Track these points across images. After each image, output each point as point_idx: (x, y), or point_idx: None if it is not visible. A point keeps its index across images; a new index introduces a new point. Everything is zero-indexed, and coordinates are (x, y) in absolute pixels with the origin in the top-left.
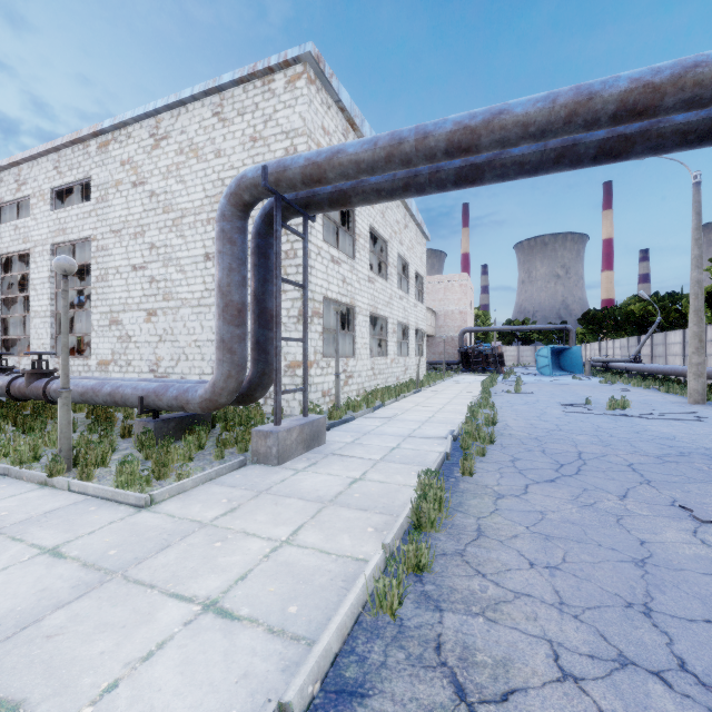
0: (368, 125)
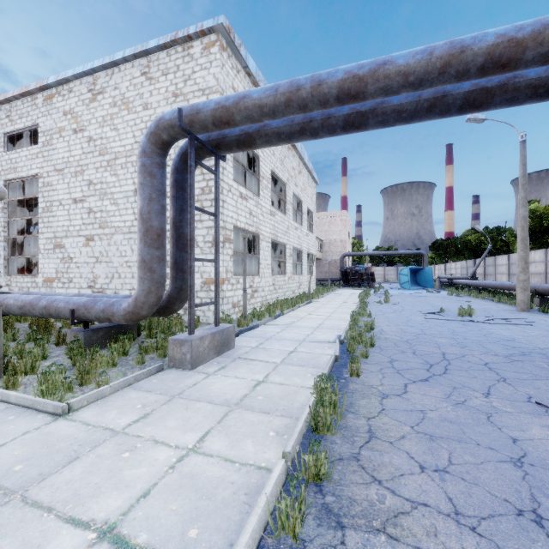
0: None
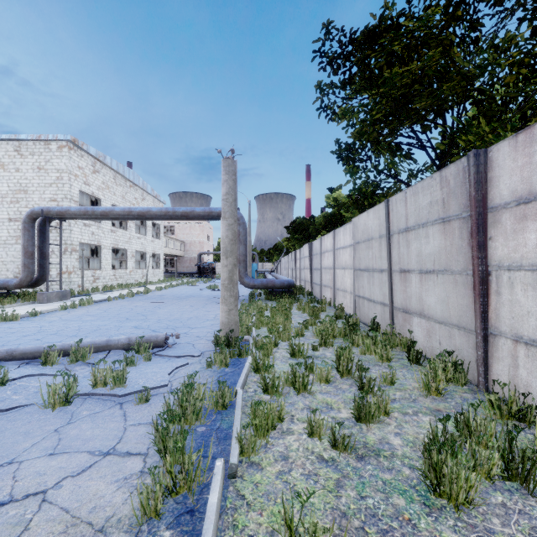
0: (110, 157)
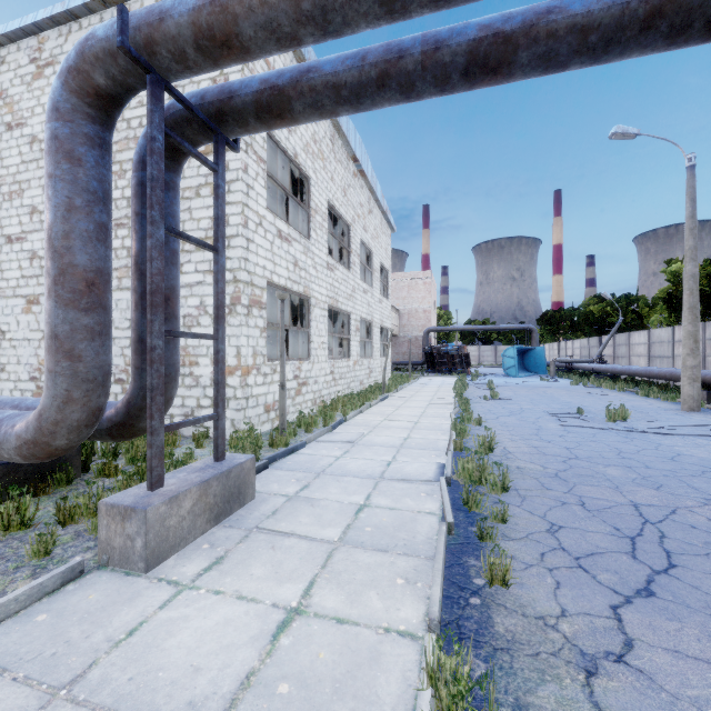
0: None
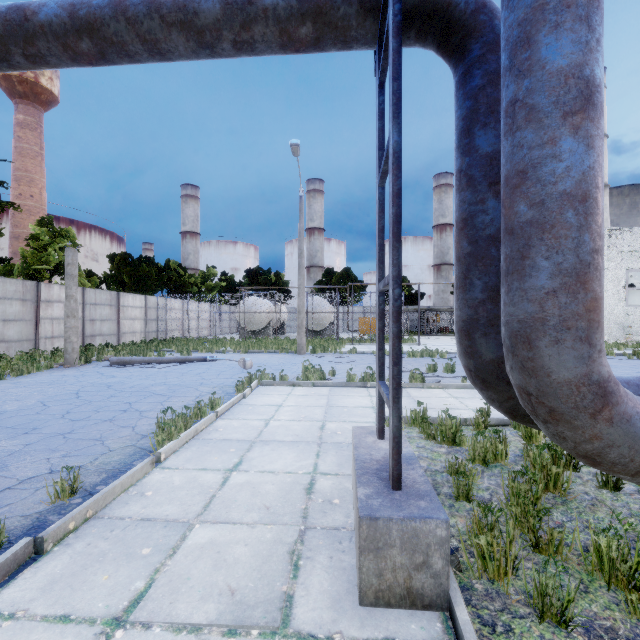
0: None
